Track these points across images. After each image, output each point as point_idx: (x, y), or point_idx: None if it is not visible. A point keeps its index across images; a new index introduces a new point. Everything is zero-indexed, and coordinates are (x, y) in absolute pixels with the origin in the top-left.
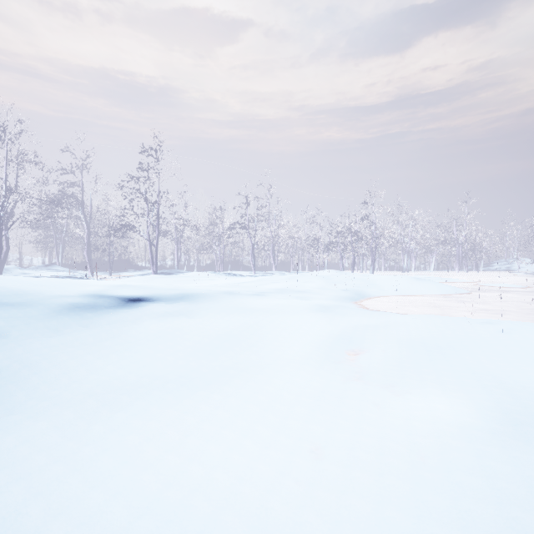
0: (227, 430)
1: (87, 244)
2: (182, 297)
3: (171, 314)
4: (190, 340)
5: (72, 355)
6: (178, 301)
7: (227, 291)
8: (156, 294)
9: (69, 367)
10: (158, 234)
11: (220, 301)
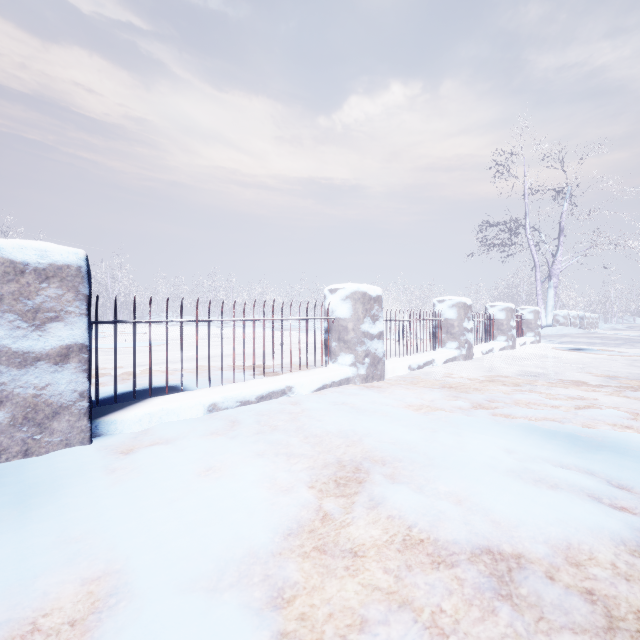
0: None
1: None
2: None
3: None
4: None
5: None
6: None
7: None
8: None
9: None
10: None
11: None
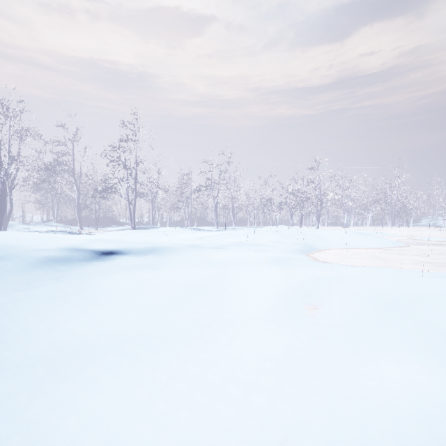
0: (182, 411)
1: (77, 204)
2: (151, 250)
3: (139, 267)
4: (154, 294)
5: (34, 311)
6: (147, 254)
7: (192, 245)
8: (127, 248)
9: (29, 324)
10: (135, 195)
11: (185, 254)
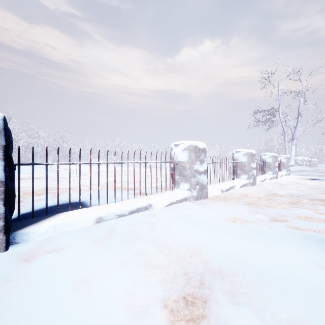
0: None
1: None
2: None
3: None
4: None
5: None
6: None
7: None
8: None
9: None
10: None
11: None
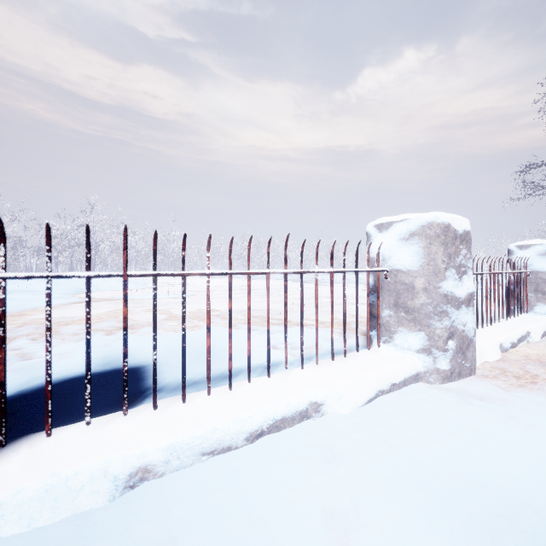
0: None
1: None
2: None
3: None
4: None
5: None
6: None
7: None
8: None
9: None
10: None
11: None
